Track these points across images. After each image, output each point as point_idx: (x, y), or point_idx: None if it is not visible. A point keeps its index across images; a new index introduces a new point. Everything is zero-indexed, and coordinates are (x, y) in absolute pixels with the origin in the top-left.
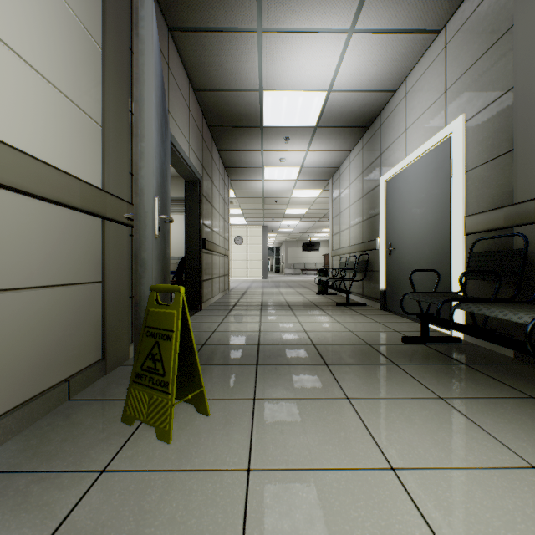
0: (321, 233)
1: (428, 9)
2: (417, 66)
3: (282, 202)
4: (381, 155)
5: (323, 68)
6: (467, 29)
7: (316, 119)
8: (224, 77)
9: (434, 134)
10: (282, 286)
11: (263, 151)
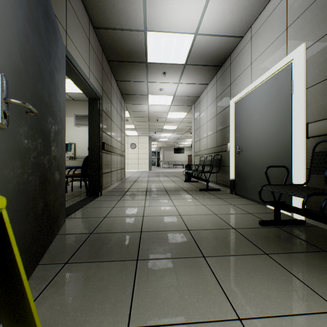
0: (185, 142)
1: None
2: (261, 15)
3: (161, 121)
4: (231, 85)
5: (192, 12)
6: None
7: (185, 57)
8: (116, 16)
9: (276, 63)
10: (161, 175)
11: (148, 83)
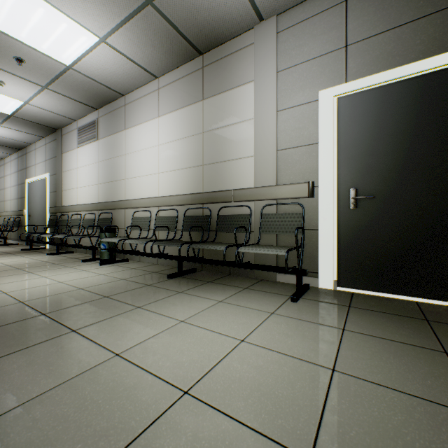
0: None
1: (36, 132)
2: (39, 142)
3: None
4: (27, 169)
5: None
6: (51, 145)
7: None
8: None
9: (44, 173)
10: None
11: None
